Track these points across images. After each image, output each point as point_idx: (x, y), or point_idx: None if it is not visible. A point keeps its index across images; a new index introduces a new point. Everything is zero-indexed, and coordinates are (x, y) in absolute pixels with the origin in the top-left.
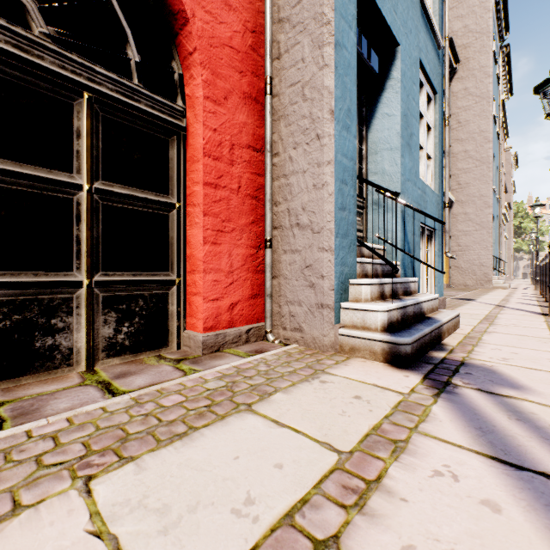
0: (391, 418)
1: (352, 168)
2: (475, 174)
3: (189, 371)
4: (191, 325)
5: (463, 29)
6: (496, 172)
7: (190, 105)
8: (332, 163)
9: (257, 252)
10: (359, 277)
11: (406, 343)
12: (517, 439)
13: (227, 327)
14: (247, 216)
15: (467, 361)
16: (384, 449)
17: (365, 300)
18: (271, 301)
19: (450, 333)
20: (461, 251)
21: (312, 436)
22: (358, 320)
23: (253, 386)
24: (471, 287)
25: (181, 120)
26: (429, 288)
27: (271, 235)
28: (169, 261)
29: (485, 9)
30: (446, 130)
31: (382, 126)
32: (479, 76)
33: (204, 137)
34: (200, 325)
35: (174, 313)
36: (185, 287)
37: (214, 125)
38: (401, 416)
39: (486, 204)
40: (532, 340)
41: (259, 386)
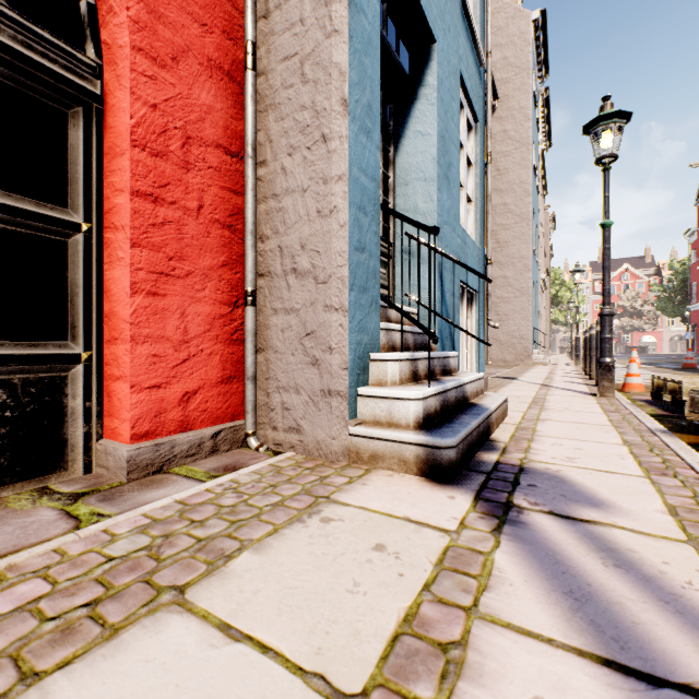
0: (434, 588)
1: (374, 191)
2: (515, 232)
3: (88, 519)
4: (111, 430)
5: (502, 61)
6: (536, 231)
7: (109, 59)
8: (344, 179)
9: (232, 311)
10: (384, 349)
11: (450, 445)
12: (629, 609)
13: (177, 432)
14: (214, 253)
15: (526, 465)
16: (427, 671)
17: (392, 383)
18: (255, 386)
19: (499, 424)
20: (500, 321)
21: (291, 660)
22: (383, 414)
23: (203, 541)
24: (511, 363)
25: (92, 82)
26: (469, 365)
27: (254, 285)
28: (68, 322)
29: (526, 41)
30: (489, 168)
31: (414, 148)
32: (519, 119)
33: (132, 114)
34: (126, 430)
35: (79, 411)
36: (100, 367)
37: (152, 97)
38: (451, 581)
39: (527, 267)
40: (592, 429)
41: (212, 540)
